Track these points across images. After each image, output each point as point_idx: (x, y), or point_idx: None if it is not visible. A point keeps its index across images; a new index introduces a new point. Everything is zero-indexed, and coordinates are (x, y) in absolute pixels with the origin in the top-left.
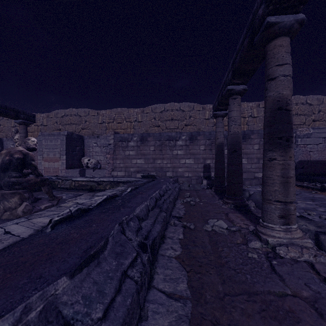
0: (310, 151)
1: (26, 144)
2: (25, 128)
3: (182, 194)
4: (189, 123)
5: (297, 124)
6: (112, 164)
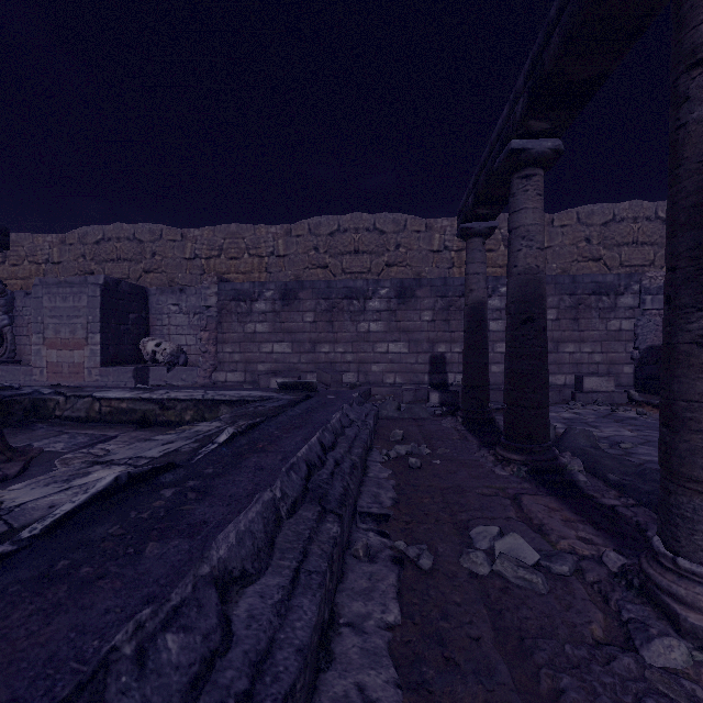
0: None
1: None
2: None
3: (384, 431)
4: (396, 260)
5: (637, 264)
6: (213, 354)
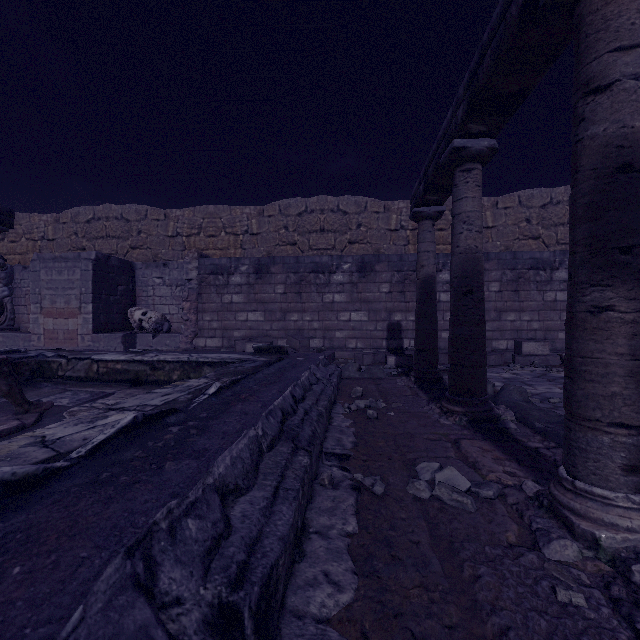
0: None
1: None
2: None
3: (346, 389)
4: (358, 238)
5: None
6: (194, 322)
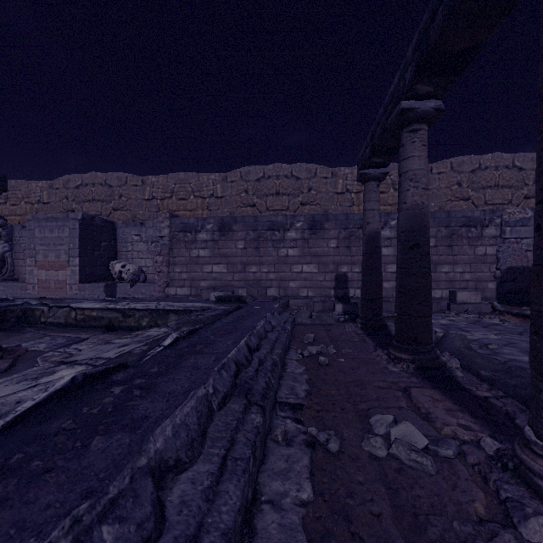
0: (528, 250)
1: None
2: None
3: (299, 335)
4: (309, 200)
5: (498, 202)
6: (166, 273)
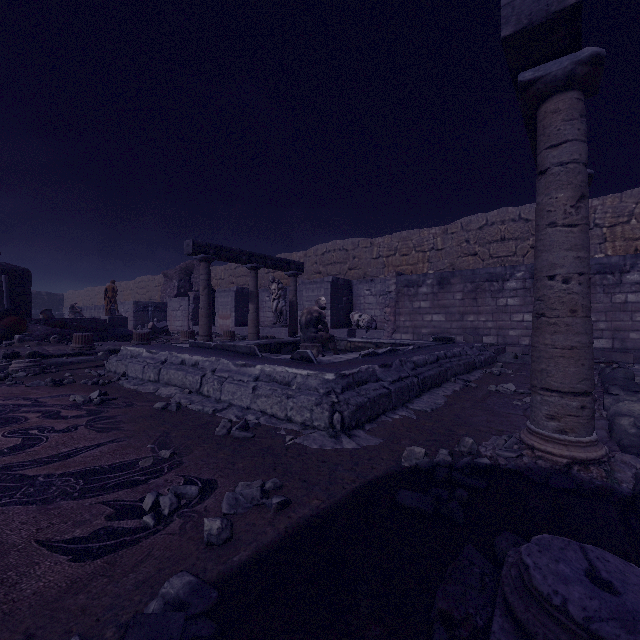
0: None
1: (319, 304)
2: (295, 280)
3: (493, 366)
4: None
5: None
6: (393, 322)
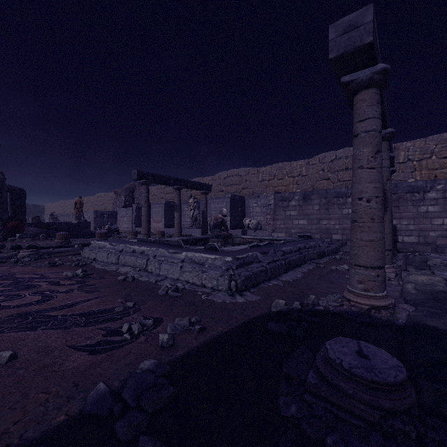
0: None
1: (222, 213)
2: (205, 196)
3: (337, 254)
4: None
5: None
6: (272, 225)
